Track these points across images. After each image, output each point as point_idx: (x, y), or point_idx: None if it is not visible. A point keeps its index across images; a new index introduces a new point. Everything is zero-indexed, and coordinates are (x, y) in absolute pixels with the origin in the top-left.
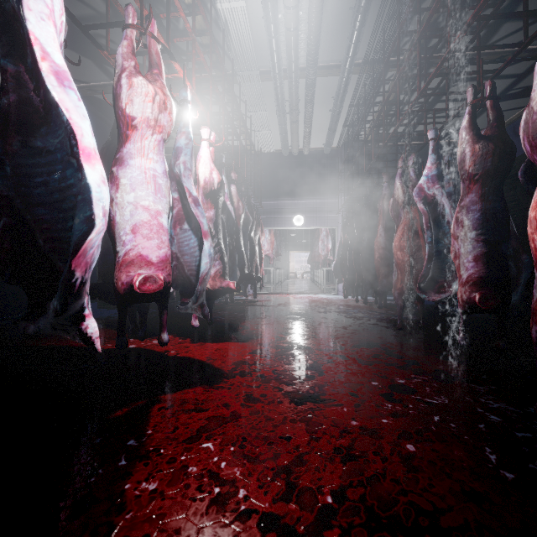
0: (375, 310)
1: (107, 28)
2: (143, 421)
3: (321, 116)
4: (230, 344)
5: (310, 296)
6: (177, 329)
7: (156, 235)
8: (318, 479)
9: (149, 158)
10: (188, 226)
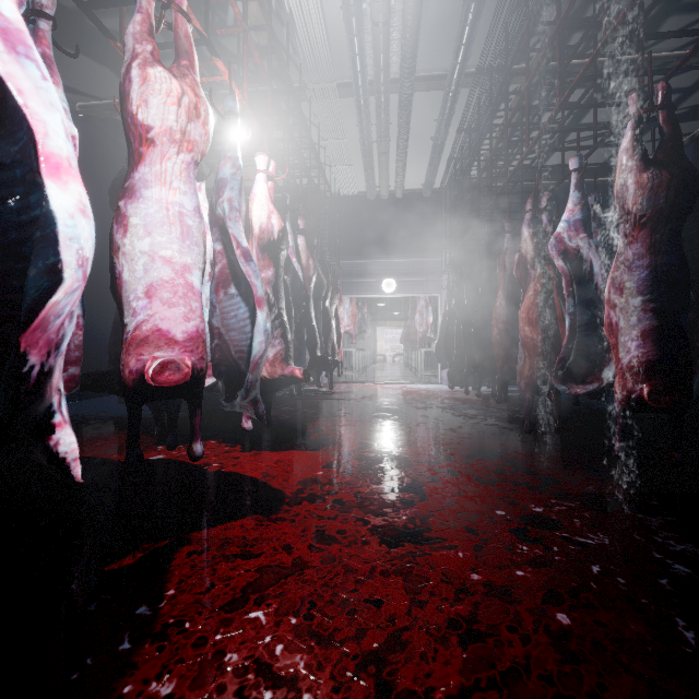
0: (492, 406)
1: (121, 10)
2: (163, 574)
3: (420, 145)
4: (295, 454)
5: (405, 386)
6: (224, 432)
7: (184, 299)
8: (425, 675)
9: (174, 187)
10: (236, 289)
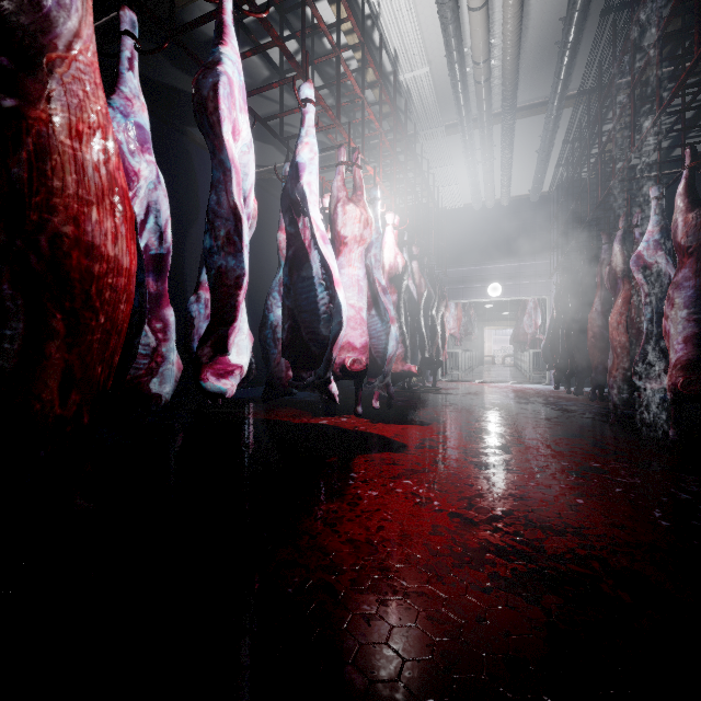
0: (597, 404)
1: None
2: (355, 466)
3: (524, 159)
4: (415, 425)
5: (511, 386)
6: None
7: (364, 324)
8: (492, 505)
9: (358, 264)
10: (378, 311)
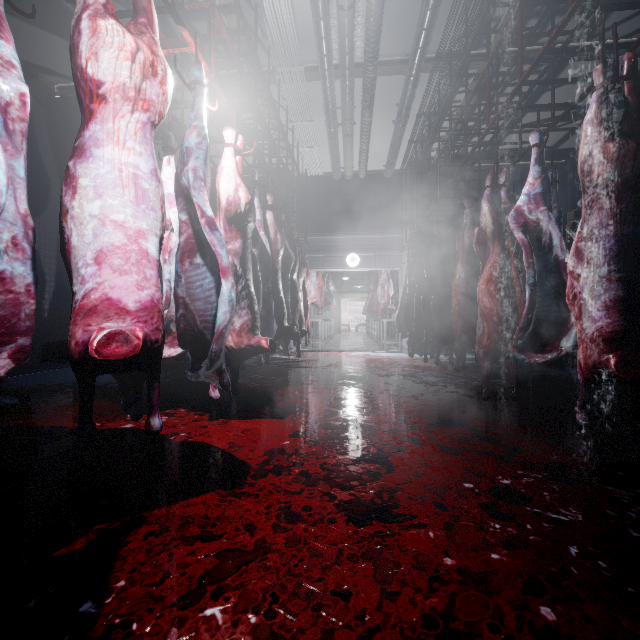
0: (451, 373)
1: None
2: (115, 561)
3: (382, 128)
4: (263, 422)
5: (368, 354)
6: (194, 400)
7: (139, 267)
8: None
9: (130, 148)
10: (202, 259)
